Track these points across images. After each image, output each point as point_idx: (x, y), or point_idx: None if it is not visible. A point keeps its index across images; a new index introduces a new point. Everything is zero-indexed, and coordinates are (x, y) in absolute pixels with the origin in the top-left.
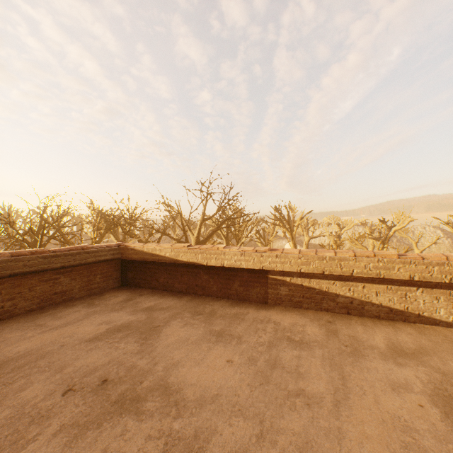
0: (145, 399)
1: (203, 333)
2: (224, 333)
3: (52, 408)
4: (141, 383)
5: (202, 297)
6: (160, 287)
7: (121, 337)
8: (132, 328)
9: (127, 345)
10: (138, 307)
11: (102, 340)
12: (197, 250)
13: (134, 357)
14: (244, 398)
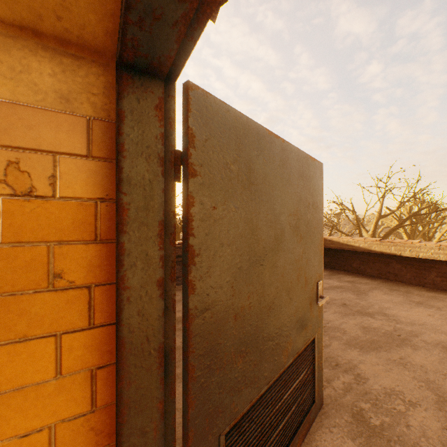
0: (373, 314)
1: (402, 300)
2: (423, 303)
3: (325, 306)
4: (367, 309)
5: (393, 282)
6: (352, 271)
7: (340, 291)
8: (344, 288)
9: (347, 294)
10: (341, 279)
11: (329, 290)
12: (390, 243)
13: (355, 300)
14: (445, 329)
